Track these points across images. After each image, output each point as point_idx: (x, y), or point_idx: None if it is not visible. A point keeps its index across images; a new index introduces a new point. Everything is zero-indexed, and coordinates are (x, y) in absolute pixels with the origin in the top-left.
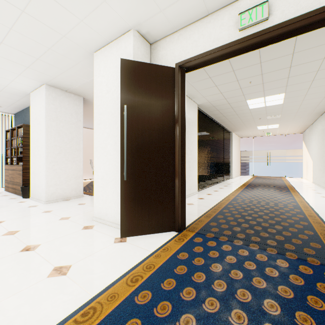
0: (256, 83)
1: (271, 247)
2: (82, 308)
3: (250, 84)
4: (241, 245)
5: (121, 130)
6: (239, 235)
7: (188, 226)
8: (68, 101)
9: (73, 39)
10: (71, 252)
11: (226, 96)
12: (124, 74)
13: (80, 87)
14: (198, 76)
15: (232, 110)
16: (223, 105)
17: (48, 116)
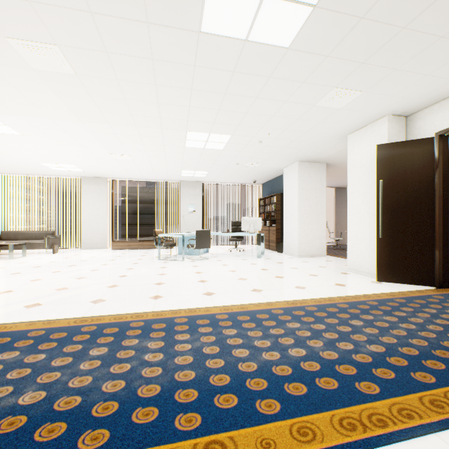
0: None
1: None
2: (361, 295)
3: None
4: None
5: (376, 199)
6: None
7: None
8: (313, 170)
9: (333, 134)
10: (341, 280)
11: None
12: (379, 156)
13: (326, 157)
14: None
15: None
16: None
17: (299, 186)
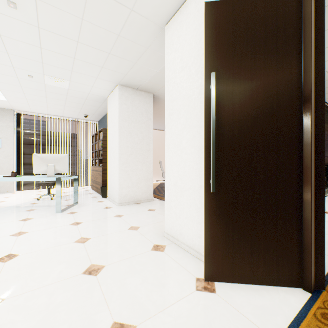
0: None
1: None
2: None
3: None
4: None
5: (205, 114)
6: None
7: (326, 281)
8: (138, 100)
9: (141, 12)
10: (136, 293)
11: None
12: (210, 25)
13: (150, 82)
14: None
15: None
16: None
17: (121, 116)
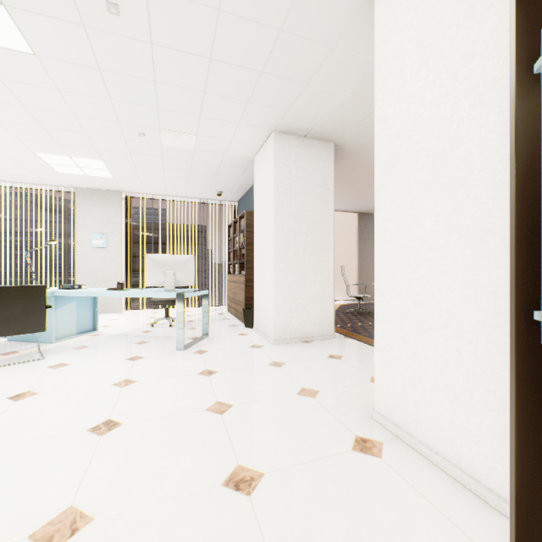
0: None
1: None
2: None
3: None
4: None
5: (517, 141)
6: None
7: None
8: (308, 156)
9: None
10: None
11: None
12: None
13: (330, 119)
14: None
15: None
16: None
17: (277, 187)
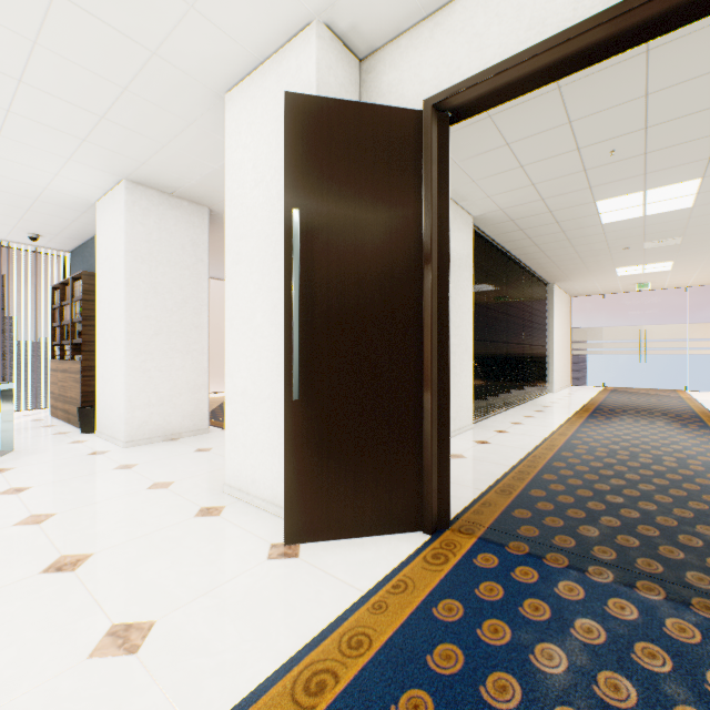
0: (628, 154)
1: (705, 596)
2: None
3: (610, 156)
4: (611, 584)
5: (285, 274)
6: (599, 551)
7: (457, 519)
8: (175, 218)
9: (175, 61)
10: (160, 581)
11: (544, 193)
12: (294, 131)
13: (201, 184)
14: (477, 143)
15: (556, 230)
16: (536, 217)
17: (131, 250)
